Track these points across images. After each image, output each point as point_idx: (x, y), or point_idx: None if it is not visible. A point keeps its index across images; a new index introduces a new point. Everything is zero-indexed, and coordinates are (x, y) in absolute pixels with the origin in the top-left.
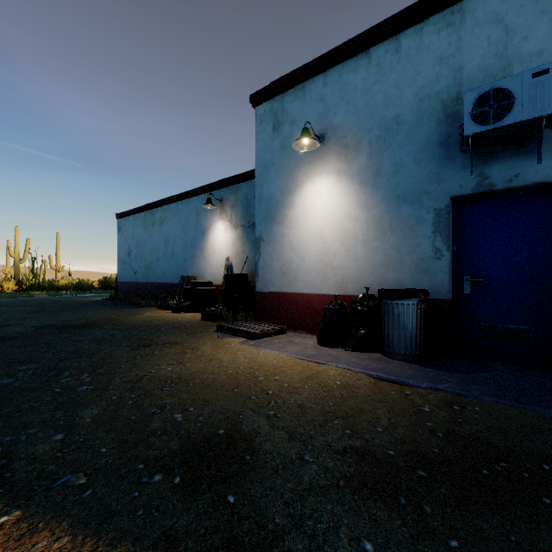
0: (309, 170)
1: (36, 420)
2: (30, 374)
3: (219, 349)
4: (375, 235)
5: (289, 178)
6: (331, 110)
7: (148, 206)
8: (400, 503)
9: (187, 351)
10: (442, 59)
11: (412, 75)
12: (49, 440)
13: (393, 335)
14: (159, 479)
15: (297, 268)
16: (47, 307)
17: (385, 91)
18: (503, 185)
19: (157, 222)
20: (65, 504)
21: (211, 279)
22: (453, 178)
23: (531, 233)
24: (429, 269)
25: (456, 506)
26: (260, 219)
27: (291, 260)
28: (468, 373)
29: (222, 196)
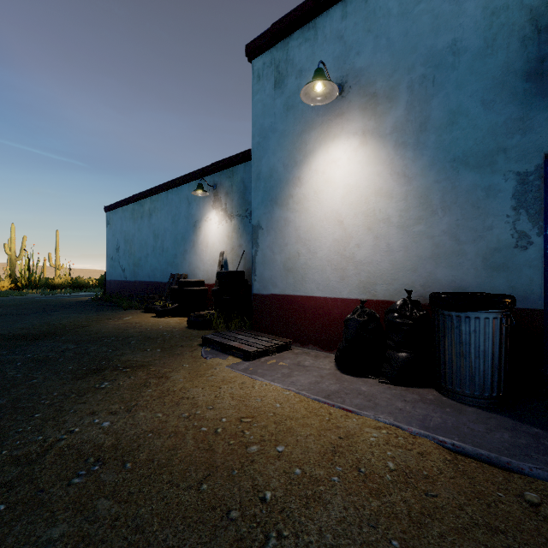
0: (322, 133)
1: None
2: None
3: (197, 379)
4: (419, 215)
5: (295, 147)
6: (353, 50)
7: (137, 197)
8: None
9: (151, 382)
10: None
11: None
12: None
13: (461, 366)
14: None
15: (305, 264)
16: (21, 309)
17: (433, 11)
18: None
19: (146, 215)
20: None
21: (204, 278)
22: None
23: None
24: (508, 263)
25: None
26: (258, 202)
27: (297, 252)
28: None
29: (216, 181)
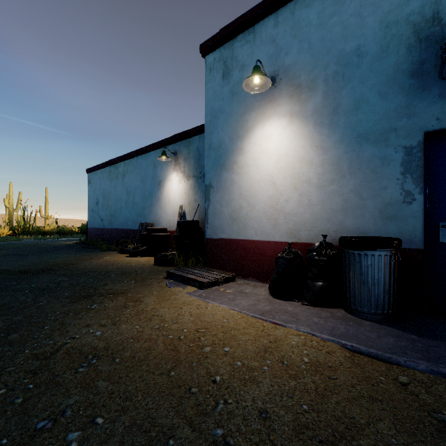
0: (259, 114)
1: None
2: None
3: (164, 302)
4: (332, 178)
5: (238, 124)
6: (283, 50)
7: (113, 161)
8: None
9: (129, 304)
10: None
11: (376, 0)
12: None
13: (361, 291)
14: None
15: (246, 215)
16: (20, 250)
17: (343, 23)
18: None
19: (120, 175)
20: None
21: (166, 226)
22: (428, 111)
23: None
24: (398, 215)
25: None
26: (210, 166)
27: (240, 206)
28: None
29: (176, 149)
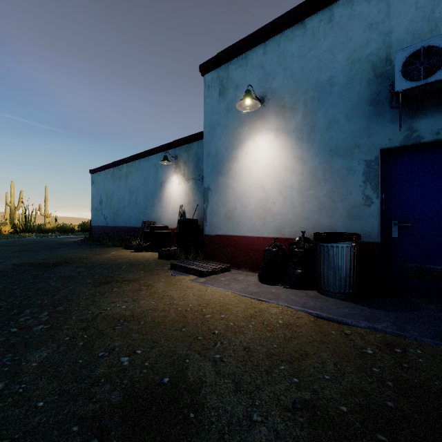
0: (250, 128)
1: None
2: None
3: (171, 286)
4: (310, 184)
5: (233, 136)
6: (270, 75)
7: (116, 163)
8: None
9: (142, 288)
10: (372, 25)
11: (344, 41)
12: None
13: (329, 275)
14: None
15: (240, 214)
16: (31, 247)
17: (319, 57)
18: (430, 137)
19: (123, 177)
20: None
21: (168, 224)
22: (382, 133)
23: None
24: (360, 215)
25: None
26: (208, 172)
27: (235, 207)
28: (401, 311)
29: (177, 154)
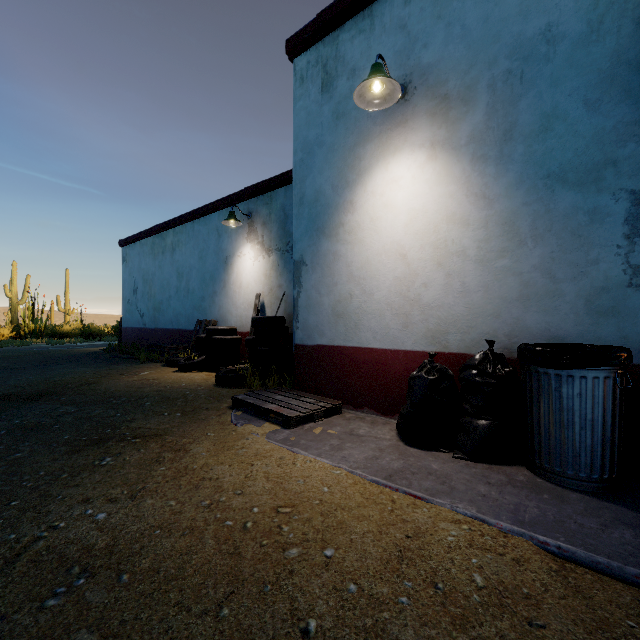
0: (380, 146)
1: None
2: None
3: (223, 453)
4: (502, 247)
5: (346, 164)
6: (419, 41)
7: (157, 228)
8: None
9: (165, 456)
10: None
11: None
12: None
13: (561, 439)
14: None
15: (359, 308)
16: (19, 362)
17: None
18: None
19: (168, 249)
20: None
21: (236, 325)
22: None
23: None
24: (619, 307)
25: None
26: (302, 232)
27: (349, 294)
28: None
29: (251, 209)
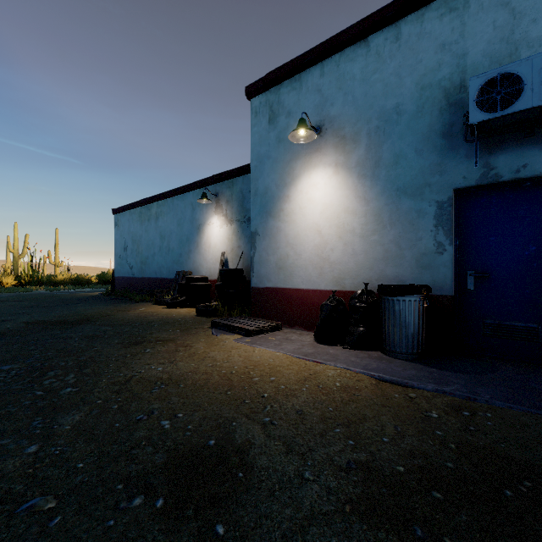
0: (305, 162)
1: (11, 428)
2: (13, 375)
3: (213, 347)
4: (374, 228)
5: (285, 172)
6: (328, 101)
7: (144, 201)
8: (416, 534)
9: (180, 349)
10: (445, 46)
11: (413, 63)
12: (21, 453)
13: (394, 333)
14: (139, 503)
15: (293, 263)
16: (42, 302)
17: (384, 80)
18: (509, 175)
19: (153, 218)
20: (28, 537)
21: (207, 274)
22: (456, 170)
23: (540, 226)
24: (431, 264)
25: (482, 539)
26: (256, 213)
27: (287, 254)
28: (475, 373)
29: (218, 190)
